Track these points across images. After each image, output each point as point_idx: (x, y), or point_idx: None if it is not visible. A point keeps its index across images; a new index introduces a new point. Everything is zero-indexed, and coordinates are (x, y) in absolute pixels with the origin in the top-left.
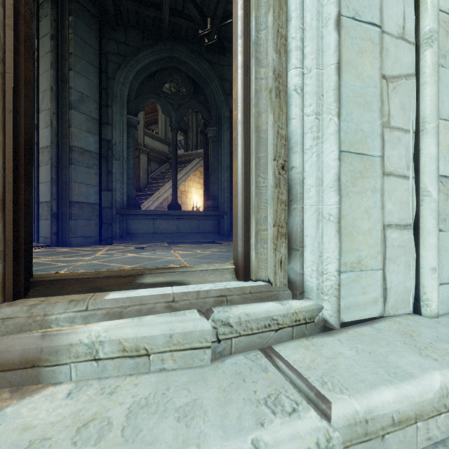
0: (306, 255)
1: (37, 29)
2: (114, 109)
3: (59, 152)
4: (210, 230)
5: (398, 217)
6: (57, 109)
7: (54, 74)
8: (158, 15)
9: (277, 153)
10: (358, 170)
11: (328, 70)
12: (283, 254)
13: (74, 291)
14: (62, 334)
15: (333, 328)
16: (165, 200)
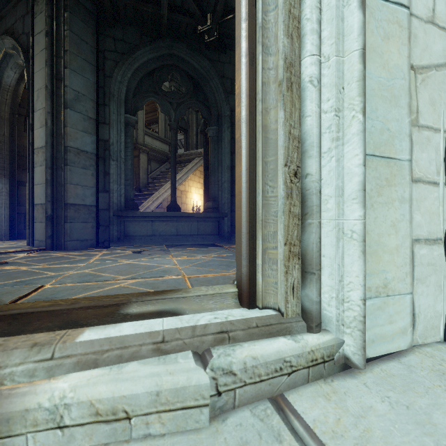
0: (323, 278)
1: (32, 25)
2: (111, 108)
3: (54, 153)
4: (210, 232)
5: (427, 230)
6: (52, 108)
7: (49, 72)
8: (157, 10)
9: (289, 157)
10: (384, 176)
11: (351, 57)
12: (296, 277)
13: (42, 327)
14: (15, 396)
15: (357, 369)
16: (165, 201)
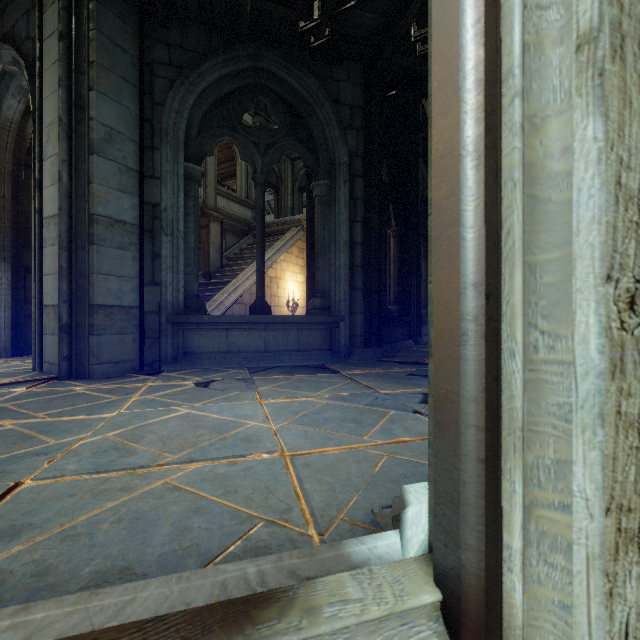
0: None
1: (39, 25)
2: (164, 154)
3: (73, 225)
4: (317, 346)
5: None
6: (70, 154)
7: (64, 97)
8: None
9: (615, 254)
10: None
11: None
12: (633, 603)
13: None
14: None
15: None
16: (246, 292)
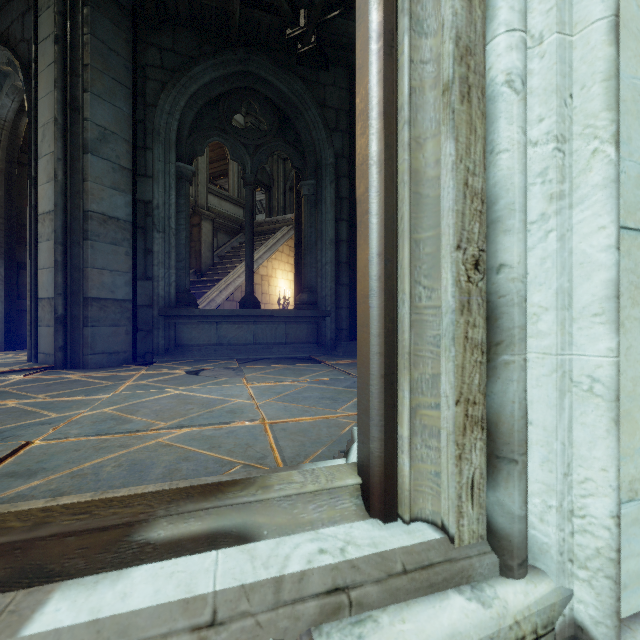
0: (528, 466)
1: (35, 28)
2: (156, 153)
3: (68, 221)
4: (304, 339)
5: None
6: (65, 153)
7: (59, 98)
8: (224, 4)
9: (464, 231)
10: None
11: (589, 34)
12: (478, 466)
13: None
14: None
15: None
16: (237, 290)
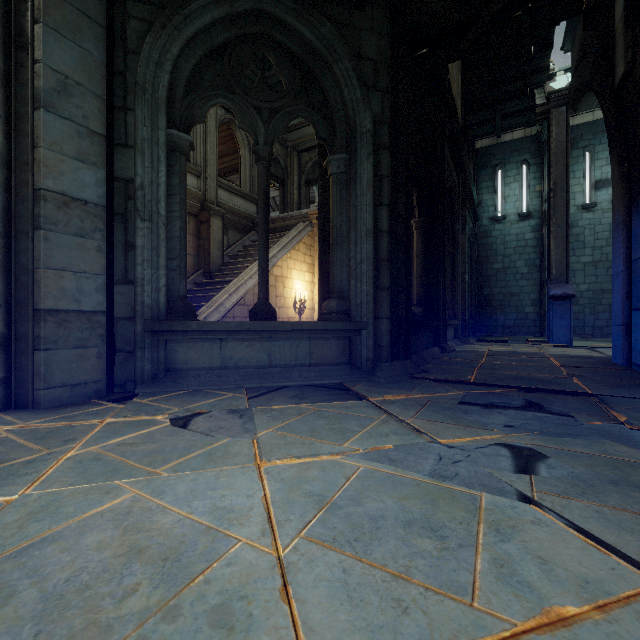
0: None
1: None
2: (139, 115)
3: (12, 202)
4: (333, 359)
5: None
6: (8, 108)
7: None
8: None
9: None
10: None
11: None
12: None
13: None
14: None
15: None
16: (249, 293)
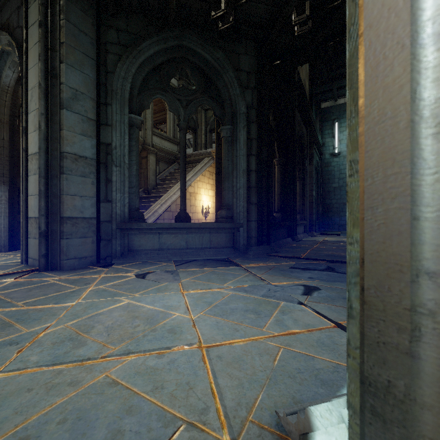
0: None
1: (26, 17)
2: (114, 108)
3: (49, 160)
4: (223, 244)
5: None
6: (47, 109)
7: (42, 68)
8: None
9: None
10: None
11: None
12: None
13: None
14: None
15: None
16: (173, 203)
